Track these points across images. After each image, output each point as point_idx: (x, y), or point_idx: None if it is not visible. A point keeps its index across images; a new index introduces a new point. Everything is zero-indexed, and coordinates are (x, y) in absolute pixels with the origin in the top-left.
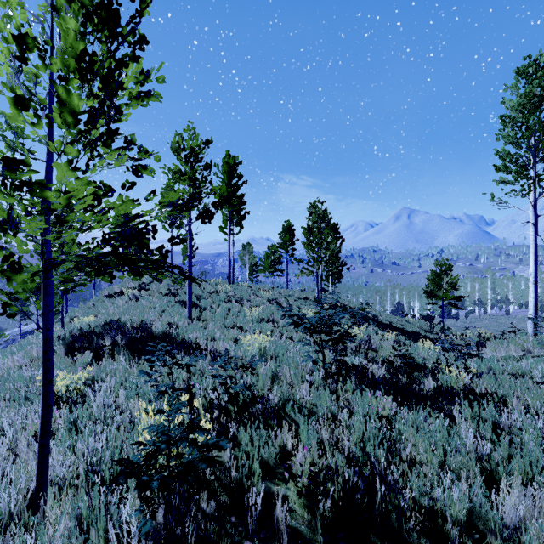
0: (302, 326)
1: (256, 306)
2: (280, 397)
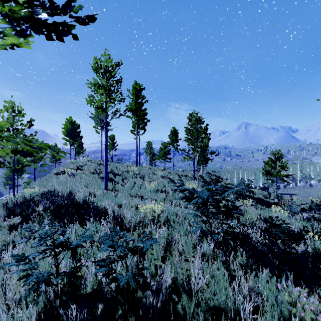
0: (193, 201)
1: (153, 181)
2: (173, 277)
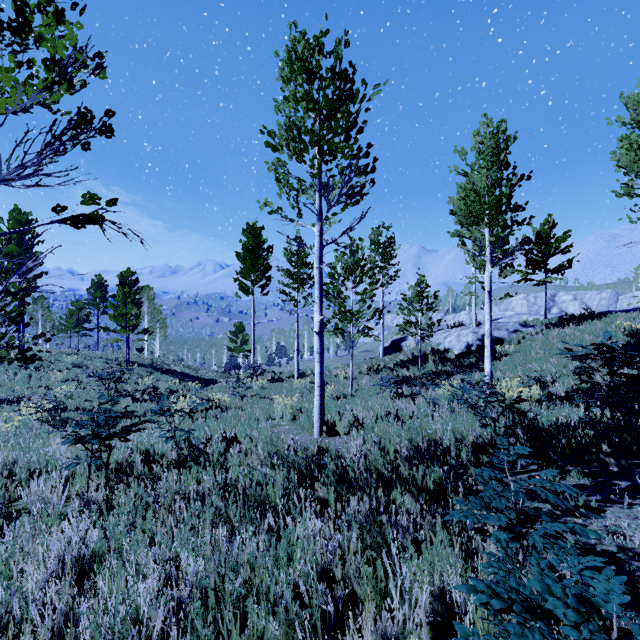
0: (94, 376)
1: (59, 370)
2: (81, 407)
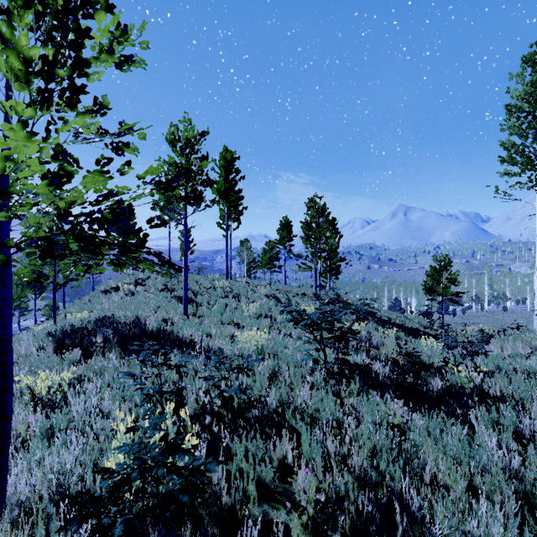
0: (302, 323)
1: (253, 302)
2: (278, 400)
